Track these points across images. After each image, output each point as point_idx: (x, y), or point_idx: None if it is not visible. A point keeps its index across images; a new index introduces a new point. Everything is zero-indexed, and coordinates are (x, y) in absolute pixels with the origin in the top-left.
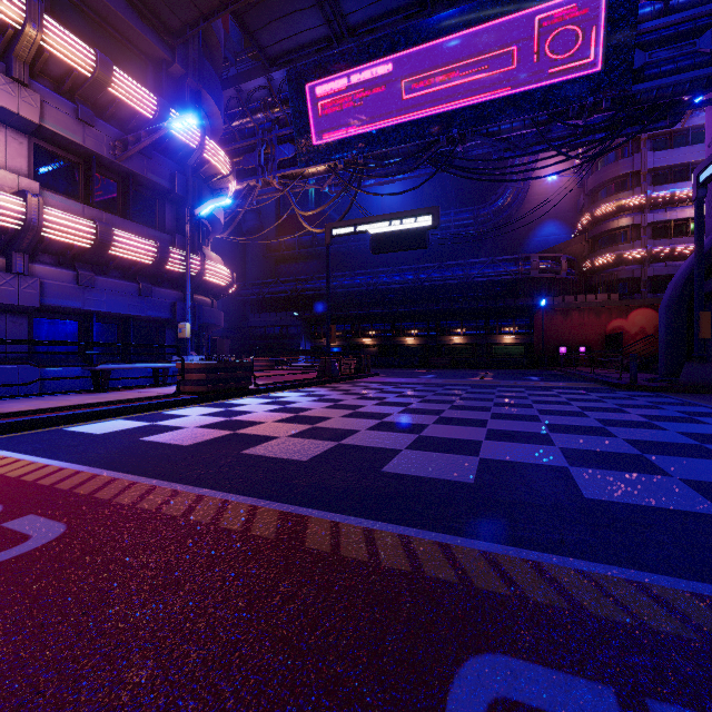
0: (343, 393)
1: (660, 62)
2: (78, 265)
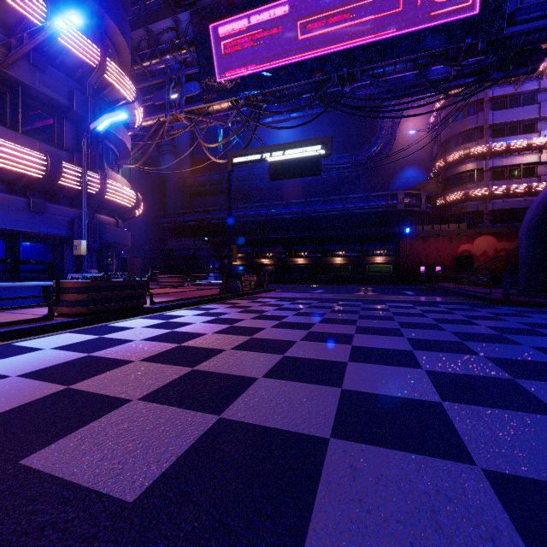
0: (241, 310)
1: (529, 10)
2: None
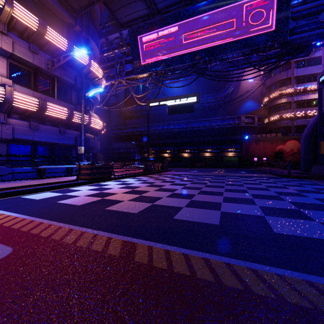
0: (155, 179)
1: (301, 26)
2: (30, 119)
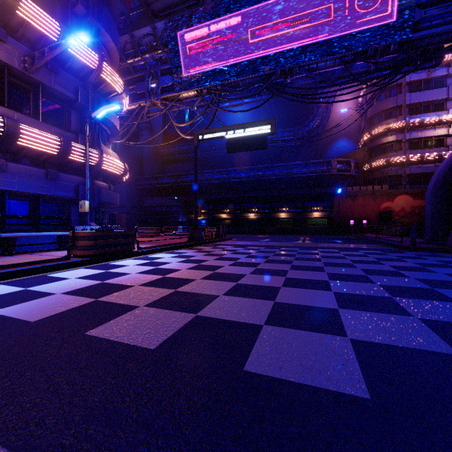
0: (205, 254)
1: (431, 18)
2: None
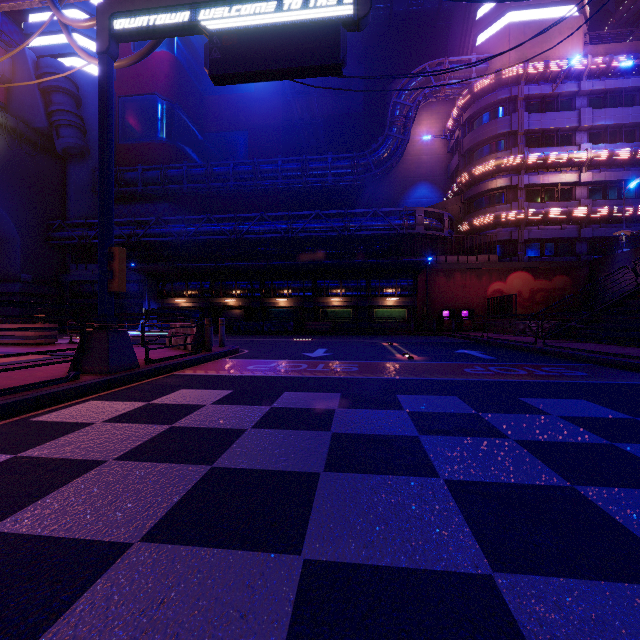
0: None
1: None
2: None
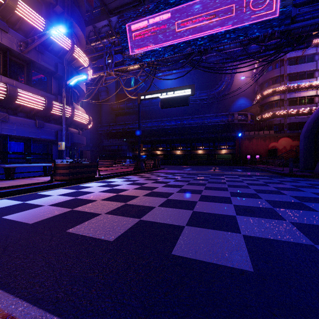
0: (146, 179)
1: (303, 14)
2: None
